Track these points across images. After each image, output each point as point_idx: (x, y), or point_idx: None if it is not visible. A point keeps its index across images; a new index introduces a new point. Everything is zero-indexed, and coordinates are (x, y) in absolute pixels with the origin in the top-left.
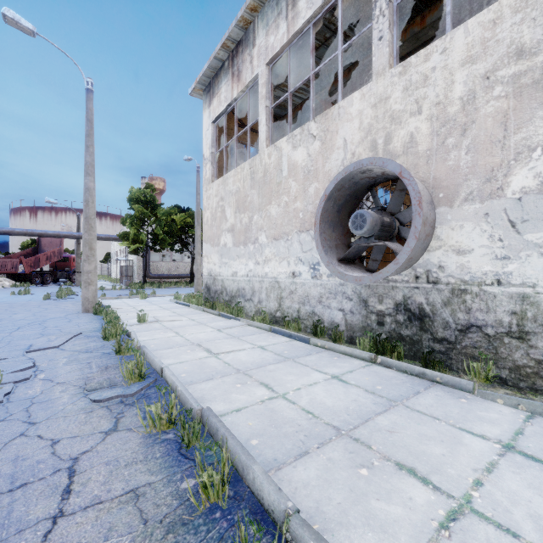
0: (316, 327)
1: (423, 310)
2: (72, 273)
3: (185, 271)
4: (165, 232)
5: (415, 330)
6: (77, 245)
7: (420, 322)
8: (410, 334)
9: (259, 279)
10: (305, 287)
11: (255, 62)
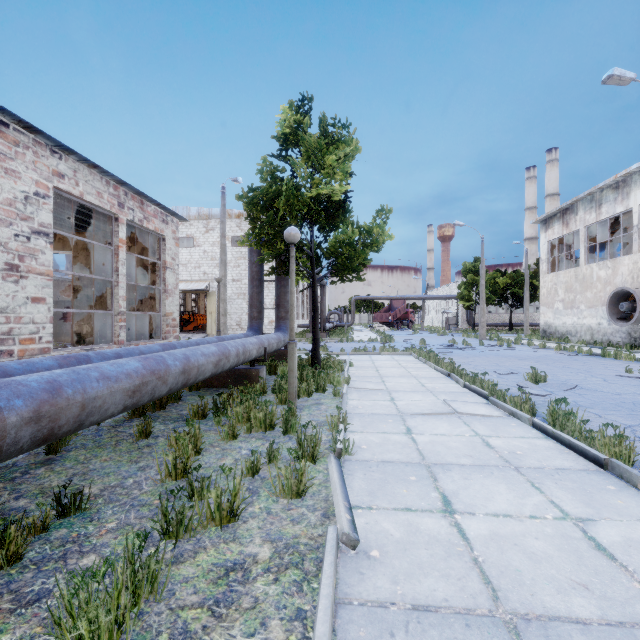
0: (609, 345)
1: None
2: (409, 322)
3: (499, 321)
4: (489, 292)
5: None
6: (423, 303)
7: None
8: None
9: (580, 326)
10: (605, 329)
11: (578, 223)
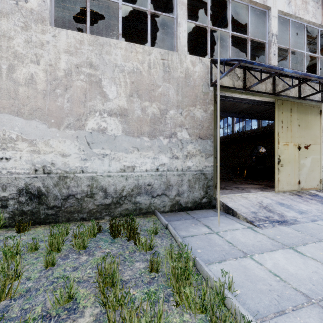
0: None
1: None
2: None
3: None
4: None
5: None
6: None
7: None
8: None
9: None
10: None
11: None
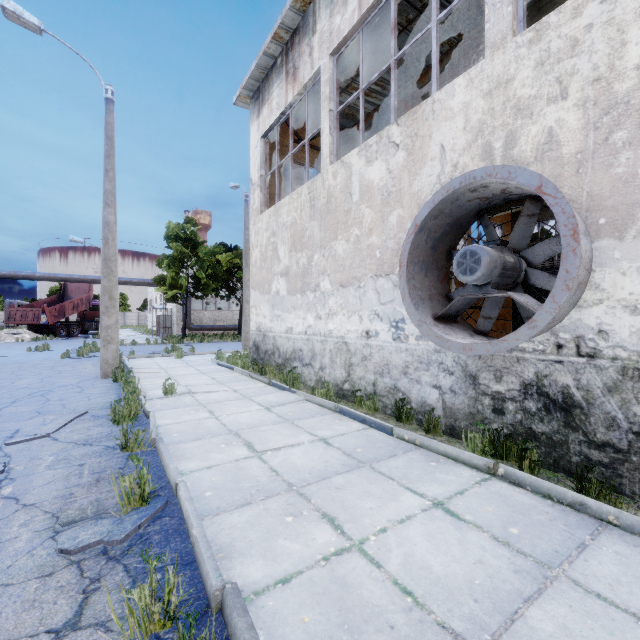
0: (400, 409)
1: (571, 397)
2: None
3: (233, 322)
4: (208, 276)
5: (556, 426)
6: None
7: (565, 415)
8: (547, 431)
9: (320, 338)
10: (384, 352)
11: (316, 53)
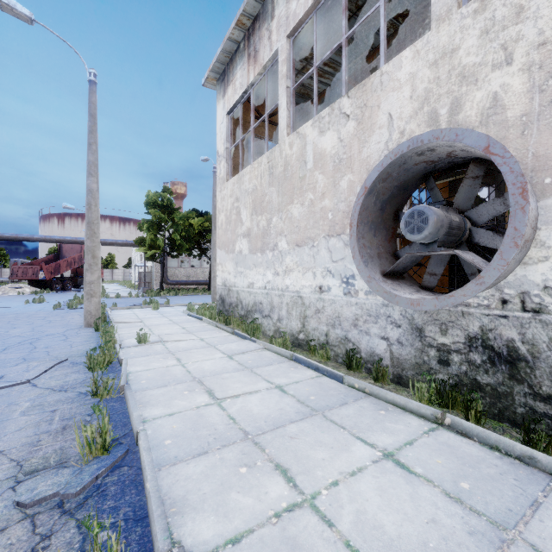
0: (351, 358)
1: (516, 351)
2: None
3: (204, 278)
4: (182, 237)
5: (501, 378)
6: None
7: (510, 367)
8: (492, 383)
9: (278, 293)
10: (336, 305)
11: (274, 36)
